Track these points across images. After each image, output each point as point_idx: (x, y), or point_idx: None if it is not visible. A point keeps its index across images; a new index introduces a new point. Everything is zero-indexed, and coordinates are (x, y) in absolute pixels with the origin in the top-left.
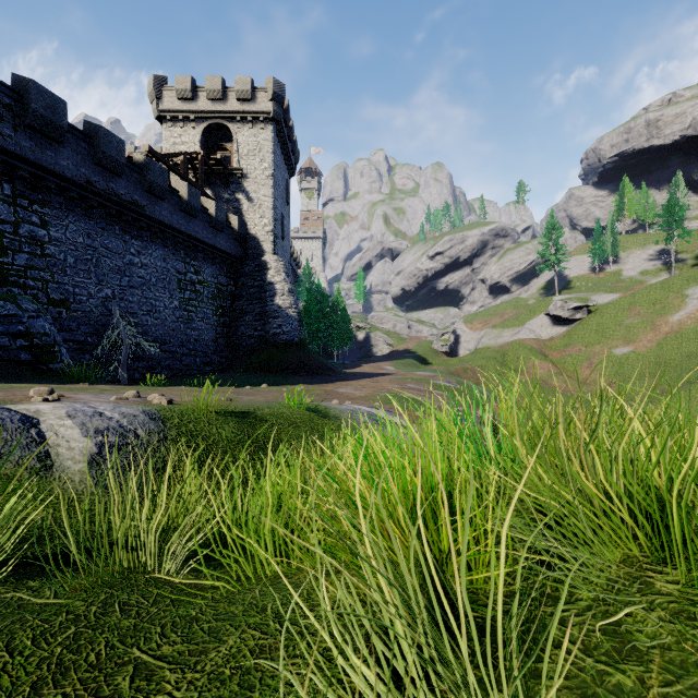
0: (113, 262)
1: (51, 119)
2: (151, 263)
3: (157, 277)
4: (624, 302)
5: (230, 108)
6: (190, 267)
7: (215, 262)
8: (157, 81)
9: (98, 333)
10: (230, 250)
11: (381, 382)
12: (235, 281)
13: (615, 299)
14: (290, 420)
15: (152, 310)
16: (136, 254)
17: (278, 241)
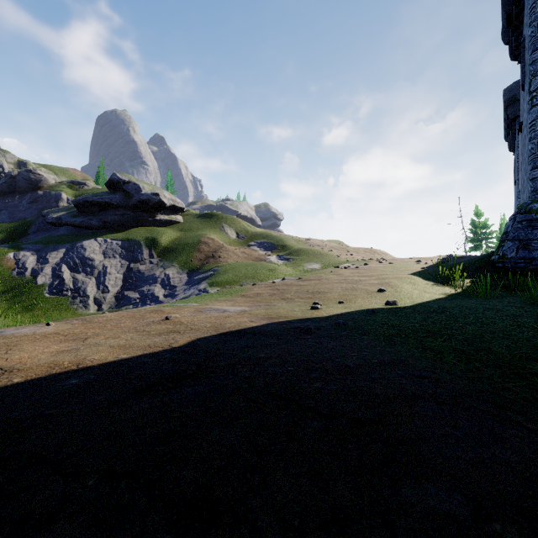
0: None
1: None
2: None
3: None
4: None
5: None
6: None
7: None
8: None
9: None
10: None
11: None
12: None
13: None
14: None
15: None
16: None
17: None
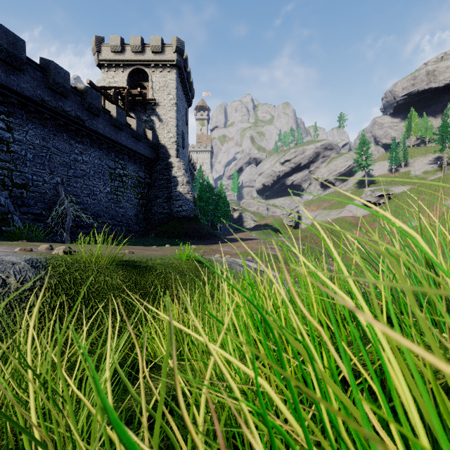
0: (62, 158)
1: (13, 52)
2: (90, 160)
3: (94, 170)
4: (413, 191)
5: (147, 58)
6: (118, 165)
7: (136, 162)
8: (98, 40)
9: (51, 208)
10: (147, 154)
11: (250, 244)
12: (150, 176)
13: (407, 189)
14: (178, 269)
15: (90, 193)
16: (79, 154)
17: (180, 149)
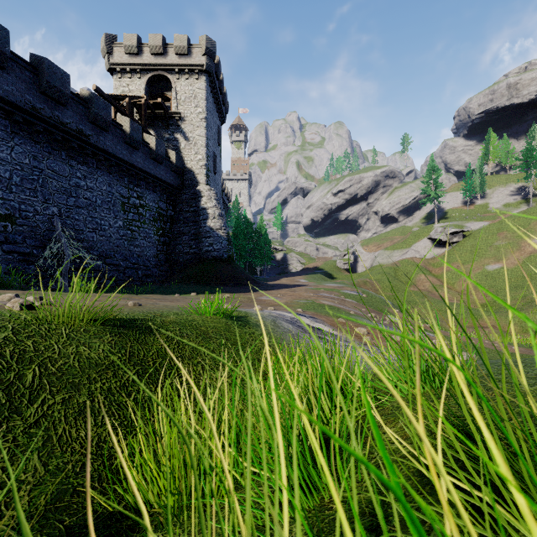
0: (60, 183)
1: None
2: (96, 187)
3: (102, 199)
4: (493, 228)
5: (170, 61)
6: (133, 193)
7: (156, 189)
8: (108, 38)
9: (44, 246)
10: (169, 180)
11: (298, 291)
12: (173, 207)
13: (485, 225)
14: (200, 329)
15: (97, 228)
16: (82, 178)
17: (211, 174)
